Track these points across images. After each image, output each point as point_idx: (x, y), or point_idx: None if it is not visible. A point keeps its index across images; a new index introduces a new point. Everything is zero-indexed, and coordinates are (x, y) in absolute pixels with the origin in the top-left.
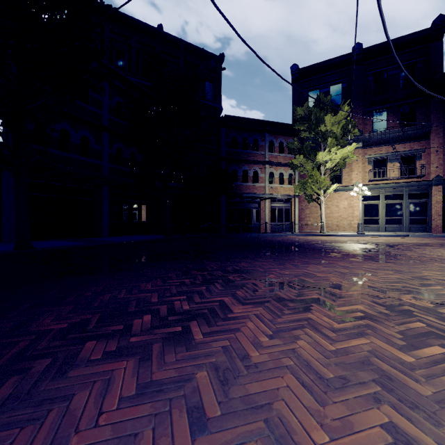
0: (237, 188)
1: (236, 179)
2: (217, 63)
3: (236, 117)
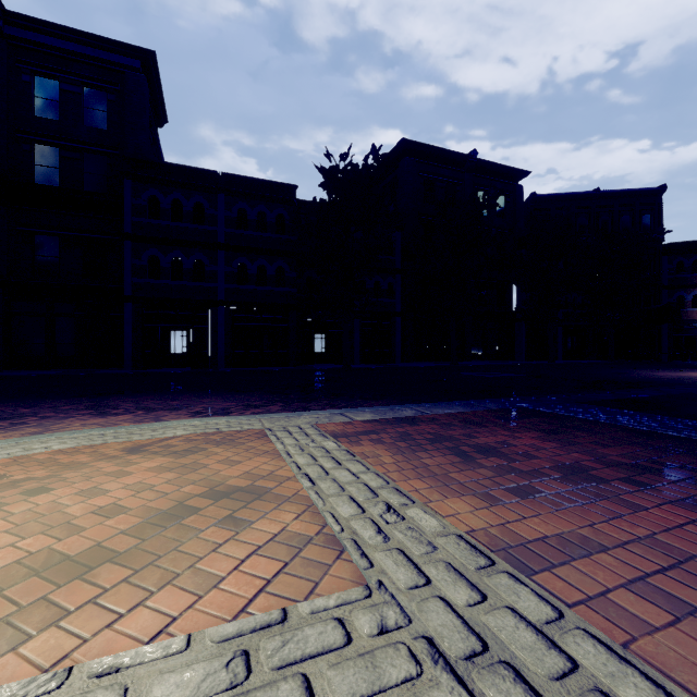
0: (684, 314)
1: (683, 305)
2: (664, 229)
3: (682, 243)
